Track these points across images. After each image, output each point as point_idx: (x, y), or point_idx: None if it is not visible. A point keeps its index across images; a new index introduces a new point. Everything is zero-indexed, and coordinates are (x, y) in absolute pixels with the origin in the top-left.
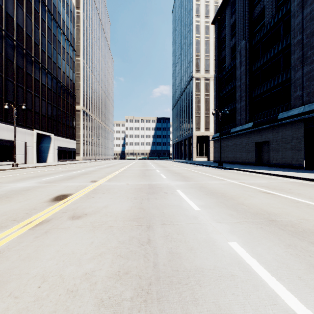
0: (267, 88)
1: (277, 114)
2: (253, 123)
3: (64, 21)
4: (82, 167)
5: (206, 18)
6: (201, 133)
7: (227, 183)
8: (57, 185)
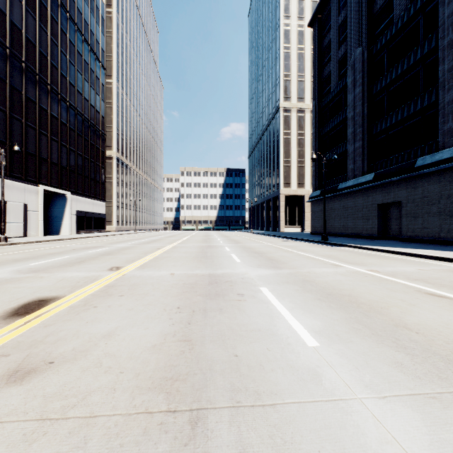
0: (397, 119)
1: (414, 159)
2: (374, 174)
3: (87, 23)
4: (110, 242)
5: (299, 20)
6: (292, 191)
7: (348, 272)
8: (46, 276)
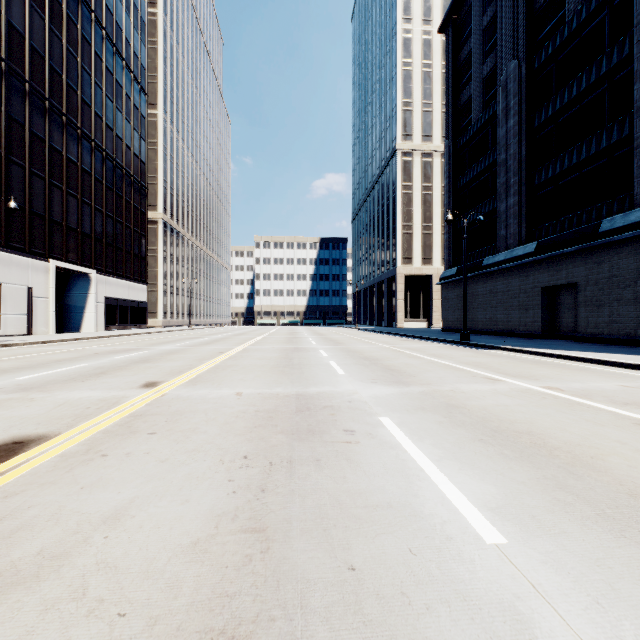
0: (572, 162)
1: (596, 220)
2: (537, 243)
3: (121, 27)
4: (151, 343)
5: (425, 24)
6: (414, 269)
7: (514, 390)
8: (39, 398)
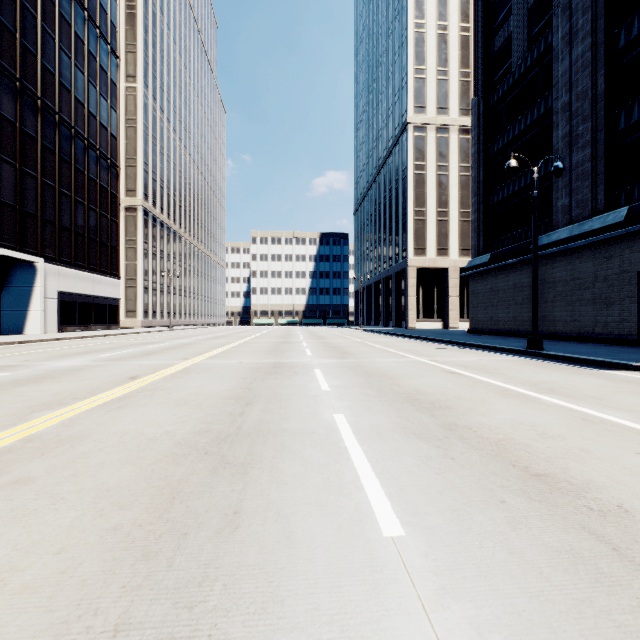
0: None
1: None
2: (628, 209)
3: None
4: (64, 353)
5: None
6: (428, 260)
7: None
8: None
